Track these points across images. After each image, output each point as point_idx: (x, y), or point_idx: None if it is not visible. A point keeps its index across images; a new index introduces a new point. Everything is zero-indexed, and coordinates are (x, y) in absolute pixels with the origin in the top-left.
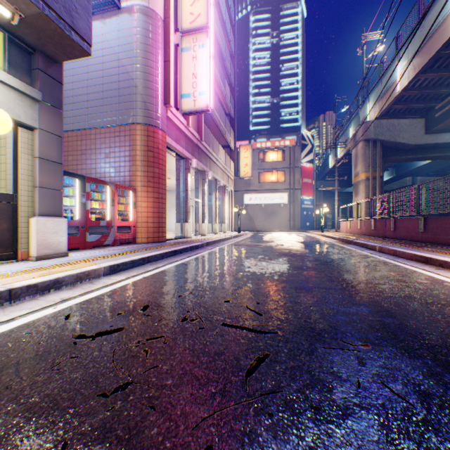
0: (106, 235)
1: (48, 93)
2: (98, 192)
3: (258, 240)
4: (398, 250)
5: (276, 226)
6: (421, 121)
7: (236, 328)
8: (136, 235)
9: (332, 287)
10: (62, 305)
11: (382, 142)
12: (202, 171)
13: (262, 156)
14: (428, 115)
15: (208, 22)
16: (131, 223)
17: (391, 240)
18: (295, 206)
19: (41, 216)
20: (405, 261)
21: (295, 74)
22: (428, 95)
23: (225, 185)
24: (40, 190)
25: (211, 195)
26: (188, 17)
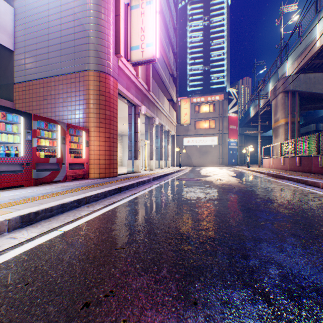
0: (56, 171)
1: None
2: (50, 131)
3: (197, 175)
4: None
5: (208, 162)
6: None
7: None
8: (89, 171)
9: None
10: None
11: (300, 93)
12: (150, 118)
13: (197, 108)
14: None
15: None
16: (84, 160)
17: (322, 175)
18: (223, 147)
19: None
20: None
21: (222, 48)
22: None
23: (169, 130)
24: None
25: (158, 138)
26: None
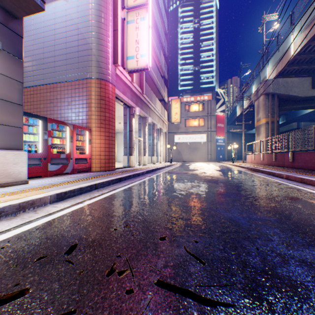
0: (65, 165)
1: (8, 44)
2: (60, 131)
3: (186, 169)
4: (305, 178)
5: (198, 158)
6: (308, 79)
7: (175, 292)
8: (91, 165)
9: (267, 218)
10: None
11: (279, 95)
12: (144, 117)
13: (187, 107)
14: (314, 74)
15: (147, 0)
16: (87, 156)
17: (291, 169)
18: (212, 143)
19: (1, 149)
20: None
21: (211, 49)
22: None
23: (160, 128)
24: (0, 126)
25: (151, 135)
26: None
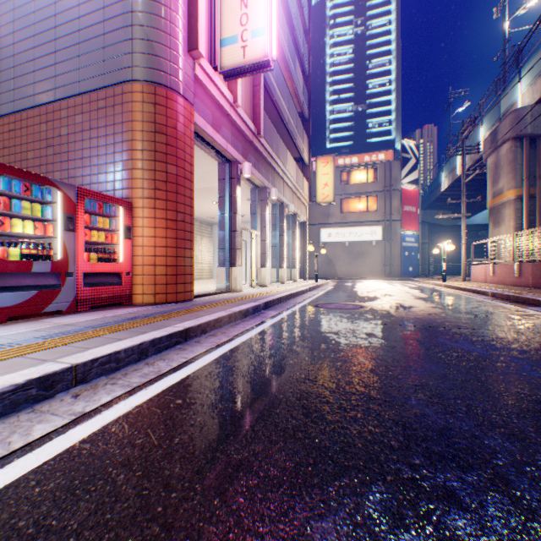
0: (50, 291)
1: None
2: (39, 202)
3: (351, 296)
4: None
5: (365, 272)
6: None
7: None
8: (133, 289)
9: None
10: None
11: None
12: (262, 188)
13: (346, 177)
14: None
15: None
16: (121, 268)
17: None
18: (393, 244)
19: None
20: None
21: (387, 72)
22: None
23: (295, 214)
24: None
25: (276, 227)
26: None
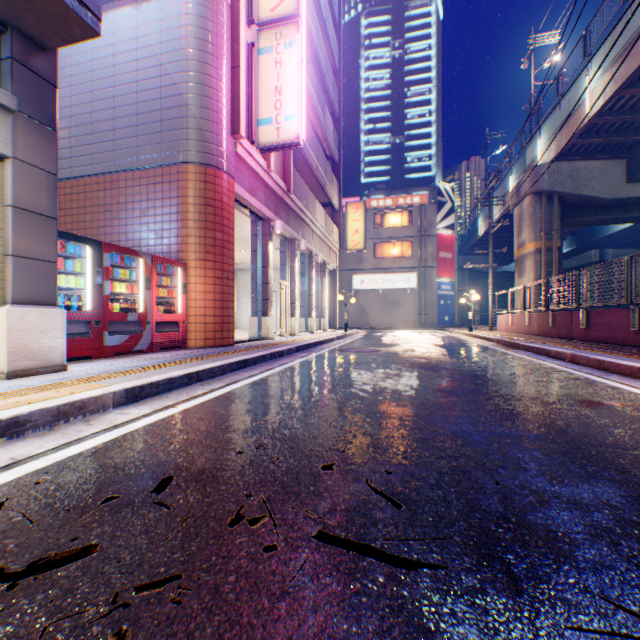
0: (137, 335)
1: (29, 100)
2: (126, 268)
3: (375, 343)
4: (607, 361)
5: (400, 322)
6: (620, 164)
7: (348, 548)
8: (188, 335)
9: (522, 433)
10: (4, 475)
11: (561, 195)
12: (291, 240)
13: (379, 219)
14: (632, 154)
15: (299, 8)
16: (180, 317)
17: (583, 343)
18: (428, 292)
19: (16, 304)
20: (624, 380)
21: (427, 102)
22: (633, 122)
23: (325, 262)
24: (15, 260)
25: (305, 276)
26: (269, 1)
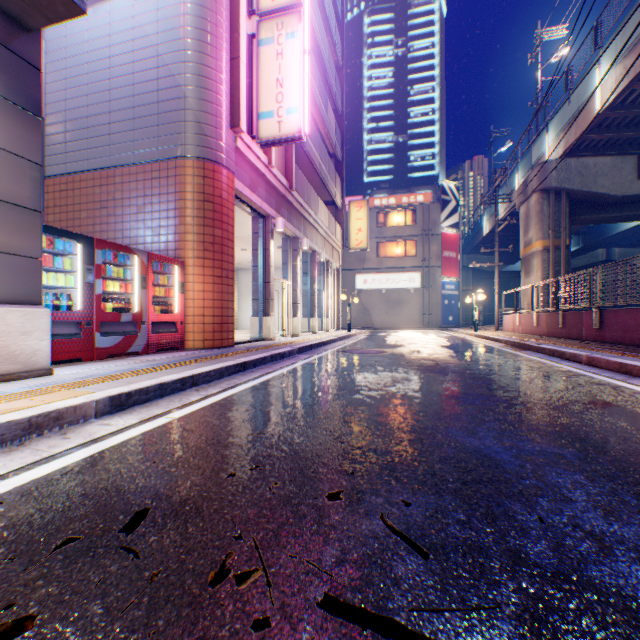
0: (132, 336)
1: (10, 84)
2: (120, 265)
3: (379, 344)
4: (629, 364)
5: (403, 322)
6: (631, 160)
7: (364, 625)
8: (186, 336)
9: (556, 450)
10: None
11: (569, 193)
12: (293, 238)
13: (383, 218)
14: None
15: None
16: (177, 318)
17: (597, 344)
18: (432, 292)
19: None
20: None
21: (430, 100)
22: None
23: (328, 261)
24: None
25: (307, 275)
26: None
